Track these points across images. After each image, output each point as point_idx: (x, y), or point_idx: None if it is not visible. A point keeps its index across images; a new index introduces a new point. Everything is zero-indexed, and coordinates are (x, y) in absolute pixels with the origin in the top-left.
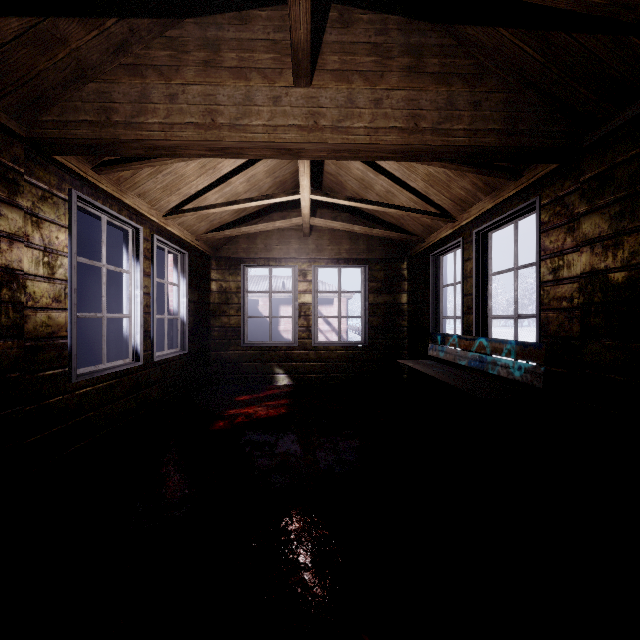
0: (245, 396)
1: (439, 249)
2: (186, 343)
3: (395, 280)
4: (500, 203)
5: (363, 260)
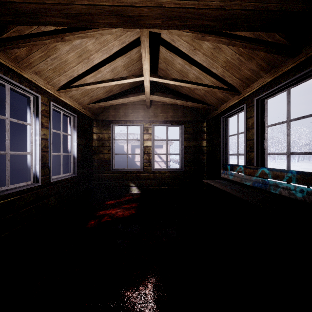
0: (111, 201)
1: (228, 113)
2: (76, 169)
3: (199, 133)
4: (278, 76)
5: (180, 121)
